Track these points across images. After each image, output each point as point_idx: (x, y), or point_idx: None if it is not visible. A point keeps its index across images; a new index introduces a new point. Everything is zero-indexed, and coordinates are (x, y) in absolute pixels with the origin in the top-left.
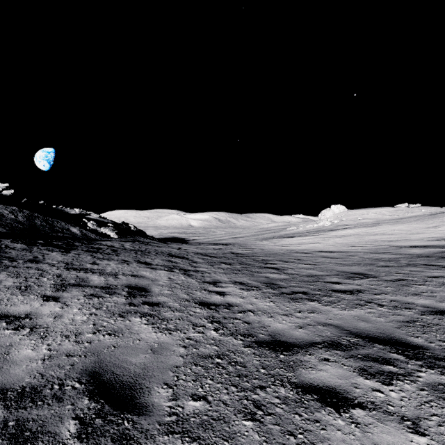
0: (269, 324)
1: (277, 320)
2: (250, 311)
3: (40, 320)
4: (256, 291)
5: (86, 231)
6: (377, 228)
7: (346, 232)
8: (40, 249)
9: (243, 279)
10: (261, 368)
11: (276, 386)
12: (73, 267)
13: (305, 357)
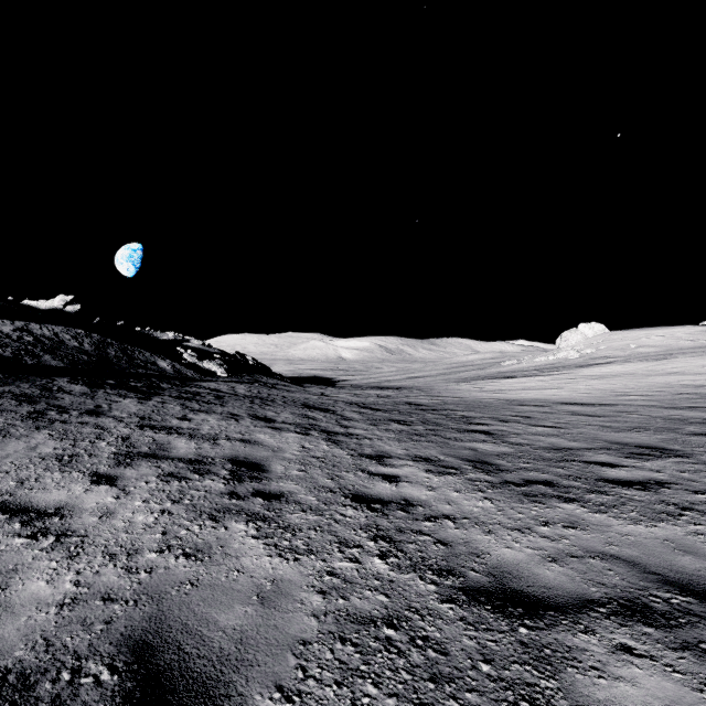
0: (487, 548)
1: (501, 540)
2: (447, 518)
3: (76, 521)
4: (455, 477)
5: (181, 365)
6: (668, 363)
7: (610, 370)
8: (108, 394)
9: (431, 453)
10: (482, 659)
11: None
12: (150, 424)
13: (576, 638)
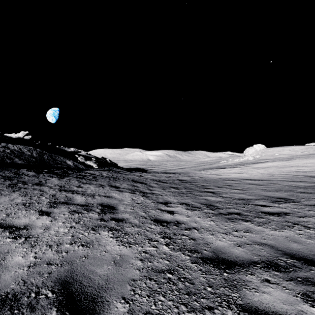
0: (211, 241)
1: (217, 237)
2: (195, 229)
3: (33, 231)
4: (198, 211)
5: (77, 163)
6: (291, 161)
7: (266, 165)
8: (44, 176)
9: (188, 201)
10: (208, 286)
11: (223, 308)
12: (64, 189)
13: (247, 277)
